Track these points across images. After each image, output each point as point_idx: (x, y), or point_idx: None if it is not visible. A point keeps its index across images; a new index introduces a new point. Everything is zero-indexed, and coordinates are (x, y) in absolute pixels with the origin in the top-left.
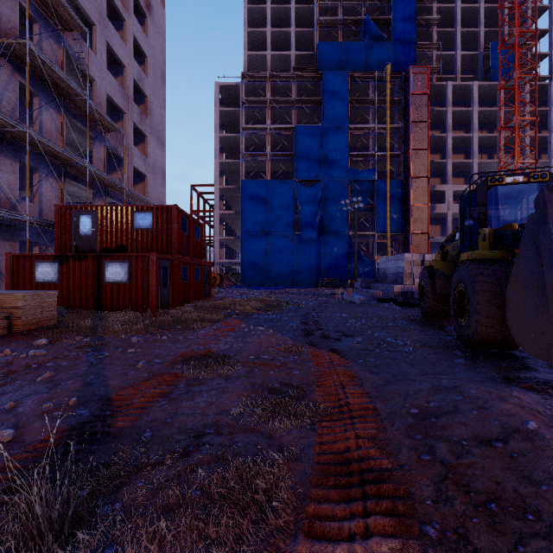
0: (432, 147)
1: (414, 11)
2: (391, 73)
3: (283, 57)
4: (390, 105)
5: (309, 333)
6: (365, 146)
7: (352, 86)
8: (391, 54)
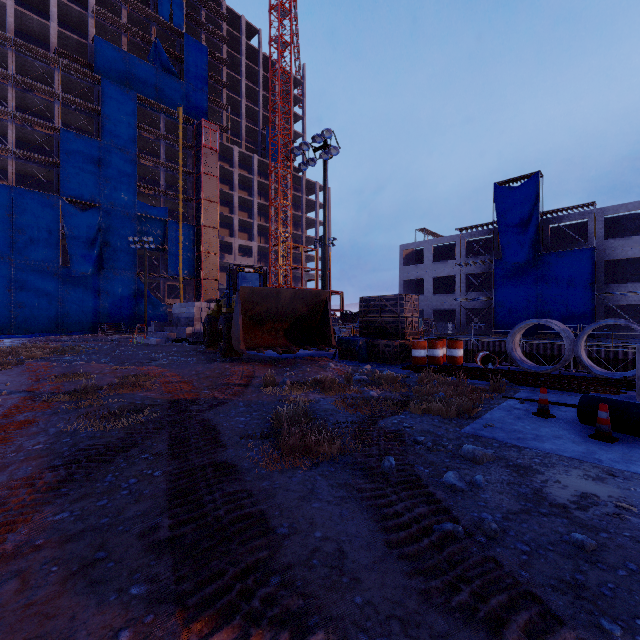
0: (222, 199)
1: (206, 64)
2: (184, 116)
3: (37, 23)
4: (182, 147)
5: (126, 362)
6: (156, 179)
7: (140, 109)
8: (184, 94)
